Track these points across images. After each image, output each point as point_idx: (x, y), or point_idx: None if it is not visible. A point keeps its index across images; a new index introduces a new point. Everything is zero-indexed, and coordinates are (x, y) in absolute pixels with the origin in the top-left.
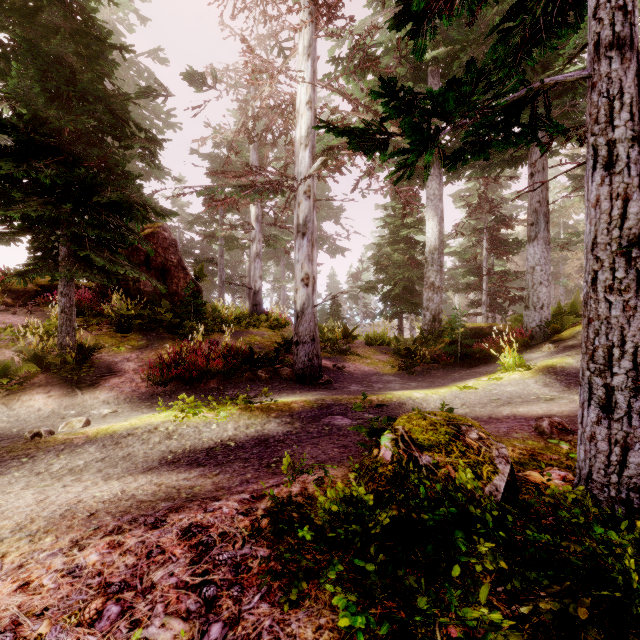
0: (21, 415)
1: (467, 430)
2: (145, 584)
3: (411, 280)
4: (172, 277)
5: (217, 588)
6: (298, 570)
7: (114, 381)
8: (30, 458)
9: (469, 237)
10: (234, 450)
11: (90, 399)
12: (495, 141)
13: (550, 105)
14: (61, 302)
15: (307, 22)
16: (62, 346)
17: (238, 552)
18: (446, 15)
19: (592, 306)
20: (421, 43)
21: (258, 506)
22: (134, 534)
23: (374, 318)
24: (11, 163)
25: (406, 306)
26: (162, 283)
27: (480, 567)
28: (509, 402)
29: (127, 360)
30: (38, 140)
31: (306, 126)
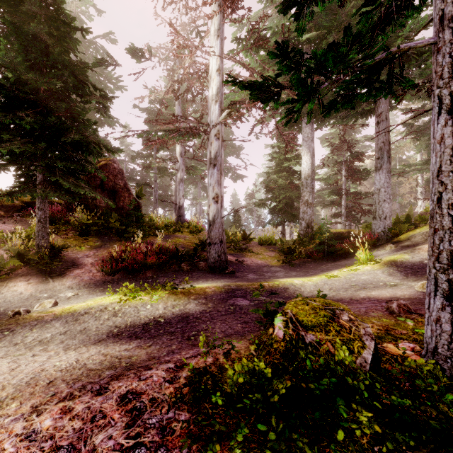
0: (7, 297)
1: (340, 313)
2: (88, 447)
3: (291, 198)
4: (120, 196)
5: (147, 450)
6: (212, 434)
7: (77, 272)
8: (11, 332)
9: (332, 168)
10: (163, 325)
11: (59, 285)
12: (360, 94)
13: (403, 66)
14: (38, 214)
15: (217, 12)
16: (39, 246)
17: (164, 416)
18: (321, 2)
19: (438, 219)
20: (302, 23)
21: (180, 375)
22: (82, 400)
23: (264, 225)
24: (1, 113)
25: (287, 217)
26: (112, 200)
27: (359, 432)
28: (364, 287)
29: (86, 256)
30: (21, 96)
31: (216, 87)
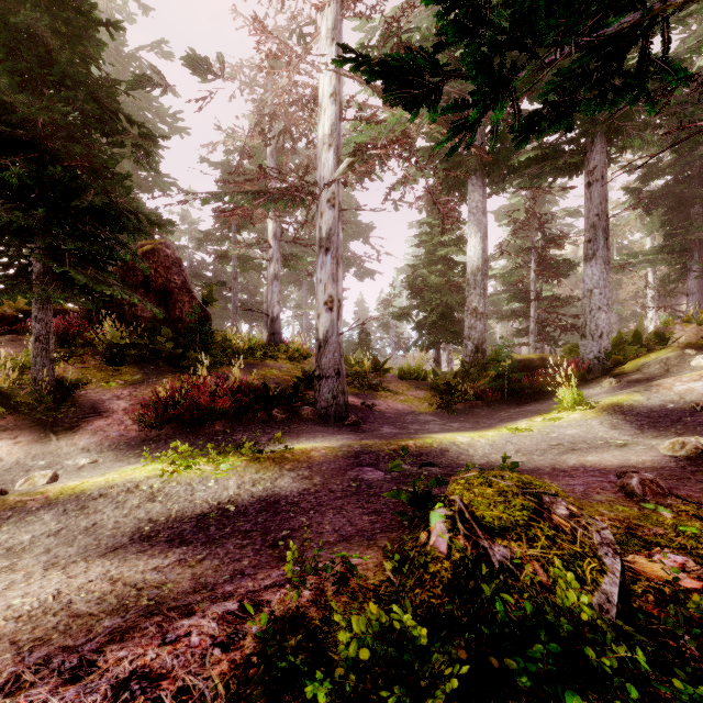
0: None
1: (551, 502)
2: None
3: (450, 306)
4: (175, 301)
5: None
6: None
7: (98, 423)
8: None
9: (513, 259)
10: (233, 518)
11: (66, 446)
12: (585, 100)
13: (670, 40)
14: (35, 329)
15: None
16: (36, 381)
17: None
18: None
19: None
20: None
21: (247, 629)
22: (33, 697)
23: (408, 349)
24: None
25: (444, 335)
26: (163, 308)
27: None
28: (573, 448)
29: (117, 398)
30: (5, 132)
31: (330, 122)
